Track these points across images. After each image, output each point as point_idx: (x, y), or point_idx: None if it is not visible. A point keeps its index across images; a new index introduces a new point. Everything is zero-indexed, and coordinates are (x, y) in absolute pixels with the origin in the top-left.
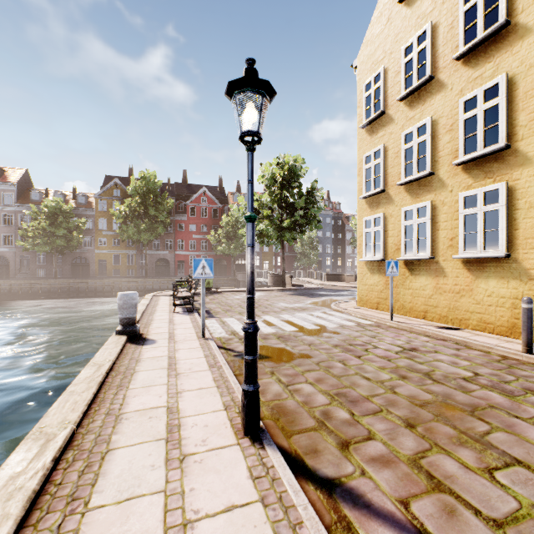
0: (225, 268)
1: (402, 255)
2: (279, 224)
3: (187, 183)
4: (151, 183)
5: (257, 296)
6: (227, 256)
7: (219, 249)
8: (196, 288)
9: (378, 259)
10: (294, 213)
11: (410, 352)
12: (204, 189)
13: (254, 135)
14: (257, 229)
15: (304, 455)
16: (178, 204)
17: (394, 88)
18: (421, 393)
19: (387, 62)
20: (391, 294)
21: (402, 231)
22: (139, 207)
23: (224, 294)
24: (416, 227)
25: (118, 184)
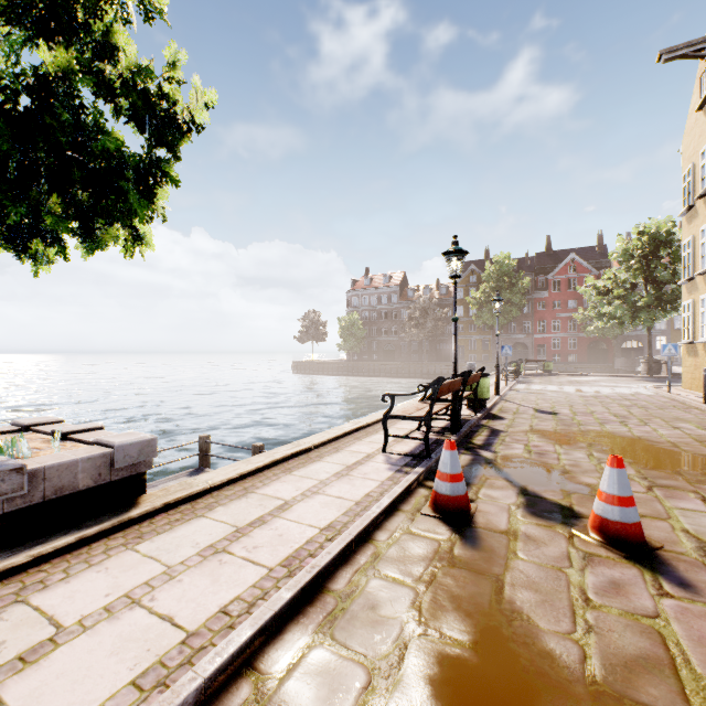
0: (604, 353)
1: (699, 339)
2: (636, 303)
3: (551, 251)
4: (504, 266)
5: (593, 379)
6: (602, 338)
7: (588, 330)
8: (517, 365)
9: (685, 342)
10: (662, 286)
11: (623, 400)
12: (571, 256)
13: (497, 313)
14: (602, 311)
15: (508, 400)
16: (537, 279)
17: (698, 185)
18: (580, 402)
19: (695, 160)
20: (669, 371)
21: (699, 317)
22: (493, 291)
23: (561, 376)
24: (705, 314)
25: (474, 270)
